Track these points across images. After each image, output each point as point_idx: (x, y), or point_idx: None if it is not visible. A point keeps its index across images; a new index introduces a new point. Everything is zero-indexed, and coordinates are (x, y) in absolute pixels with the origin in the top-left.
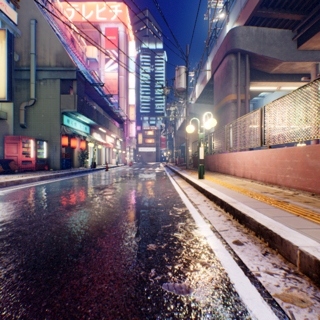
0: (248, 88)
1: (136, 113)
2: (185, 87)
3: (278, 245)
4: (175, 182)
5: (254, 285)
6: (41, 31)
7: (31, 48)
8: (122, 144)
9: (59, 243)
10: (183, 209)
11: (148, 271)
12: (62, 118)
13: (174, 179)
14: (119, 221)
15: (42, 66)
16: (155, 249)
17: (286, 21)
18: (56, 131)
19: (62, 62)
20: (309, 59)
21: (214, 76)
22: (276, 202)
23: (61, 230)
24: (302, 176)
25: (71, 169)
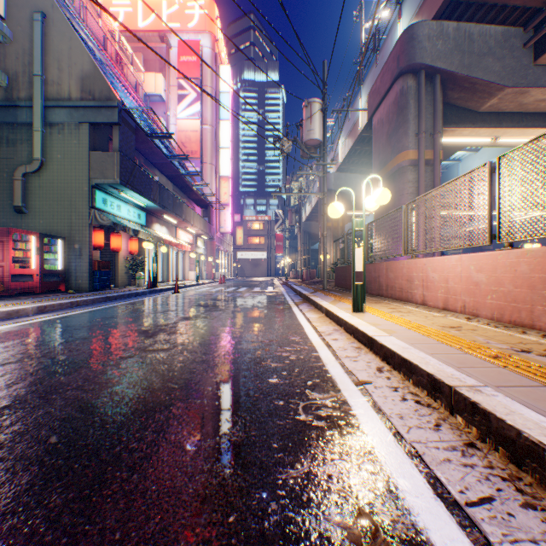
0: (439, 138)
1: (232, 192)
2: (320, 138)
3: None
4: (305, 318)
5: None
6: (53, 34)
7: (34, 66)
8: (208, 245)
9: None
10: (334, 399)
11: None
12: (92, 195)
13: (301, 311)
14: (157, 448)
15: (56, 99)
16: None
17: (513, 10)
18: (82, 220)
19: (93, 91)
20: None
21: (374, 118)
22: None
23: None
24: None
25: (109, 290)
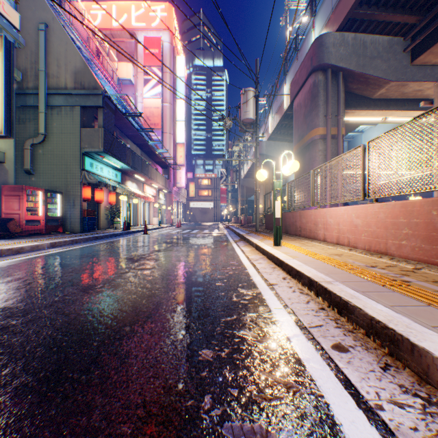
0: (342, 118)
1: (186, 155)
2: (254, 117)
3: (407, 354)
4: (241, 251)
5: (375, 427)
6: (53, 39)
7: (39, 64)
8: (167, 197)
9: (63, 348)
10: (254, 292)
11: (199, 400)
12: (82, 160)
13: (239, 246)
14: (158, 310)
15: (55, 88)
16: (212, 358)
17: (396, 25)
18: (75, 179)
19: (83, 82)
20: (427, 78)
21: (295, 102)
22: (392, 282)
23: (69, 326)
24: (426, 243)
25: (95, 231)
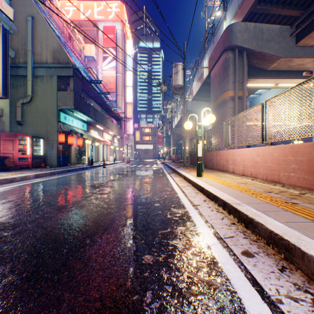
0: (245, 84)
1: (133, 111)
2: (182, 84)
3: (298, 259)
4: (173, 180)
5: None
6: (37, 27)
7: (27, 45)
8: (120, 141)
9: (41, 254)
10: (182, 211)
11: (143, 295)
12: (59, 115)
13: (171, 177)
14: (112, 225)
15: (39, 63)
16: (152, 262)
17: (284, 17)
18: (53, 128)
19: (59, 59)
20: (307, 55)
21: (211, 73)
22: (284, 204)
23: (46, 237)
24: (309, 175)
25: (68, 166)
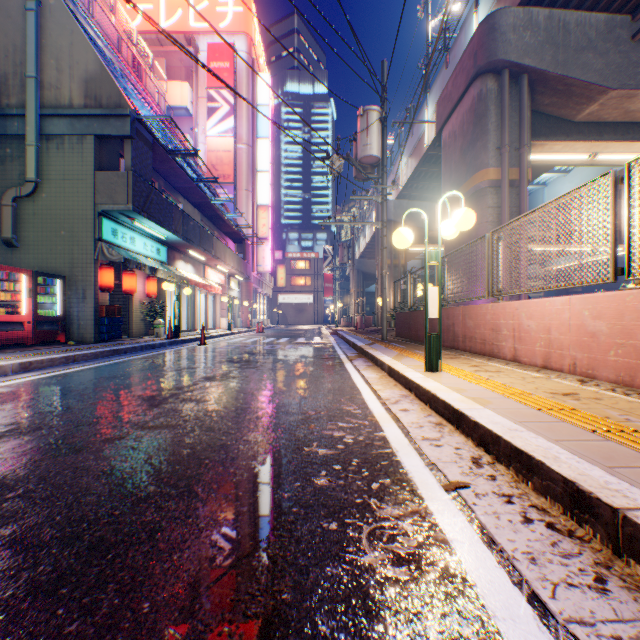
0: (526, 153)
1: (272, 224)
2: (379, 154)
3: None
4: (362, 379)
5: None
6: (50, 26)
7: (27, 65)
8: (243, 287)
9: None
10: (416, 519)
11: None
12: (98, 224)
13: (357, 369)
14: (112, 637)
15: (54, 106)
16: None
17: None
18: (86, 255)
19: (99, 97)
20: None
21: (445, 131)
22: None
23: None
24: None
25: (120, 341)
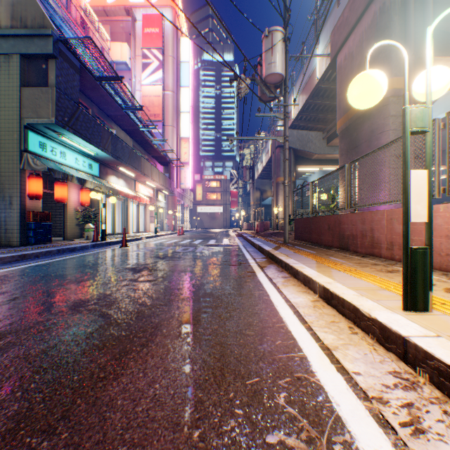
0: None
1: (192, 154)
2: (283, 72)
3: None
4: (290, 308)
5: None
6: None
7: None
8: (170, 199)
9: None
10: None
11: None
12: (24, 137)
13: (274, 284)
14: None
15: None
16: None
17: None
18: (12, 165)
19: (24, 18)
20: None
21: (340, 55)
22: None
23: None
24: None
25: (47, 244)
